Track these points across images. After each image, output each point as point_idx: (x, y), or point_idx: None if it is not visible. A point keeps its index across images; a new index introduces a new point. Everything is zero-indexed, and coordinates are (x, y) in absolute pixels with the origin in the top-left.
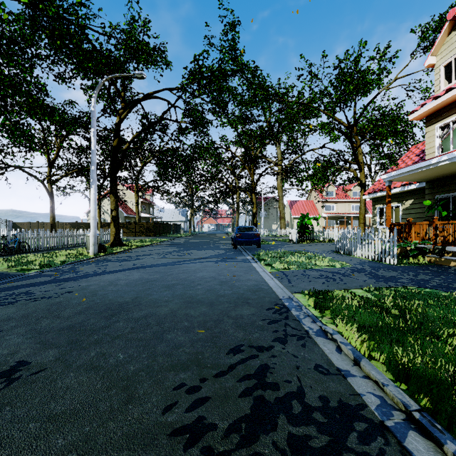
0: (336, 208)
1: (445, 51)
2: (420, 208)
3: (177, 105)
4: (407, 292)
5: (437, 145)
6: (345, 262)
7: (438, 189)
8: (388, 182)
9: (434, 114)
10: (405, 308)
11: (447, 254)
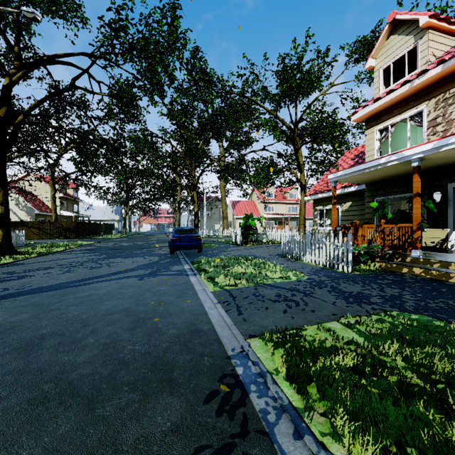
0: (275, 209)
1: (384, 55)
2: (357, 210)
3: (101, 81)
4: (403, 327)
5: (377, 148)
6: (298, 271)
7: (377, 191)
8: (334, 183)
9: (373, 117)
10: (423, 367)
11: (396, 258)
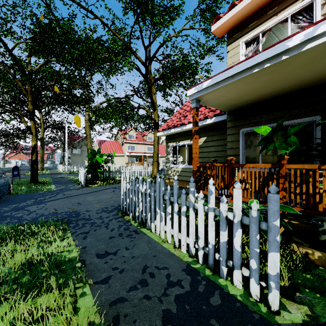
0: (136, 148)
1: None
2: (213, 146)
3: None
4: None
5: None
6: None
7: (244, 120)
8: (196, 102)
9: (238, 26)
10: None
11: None
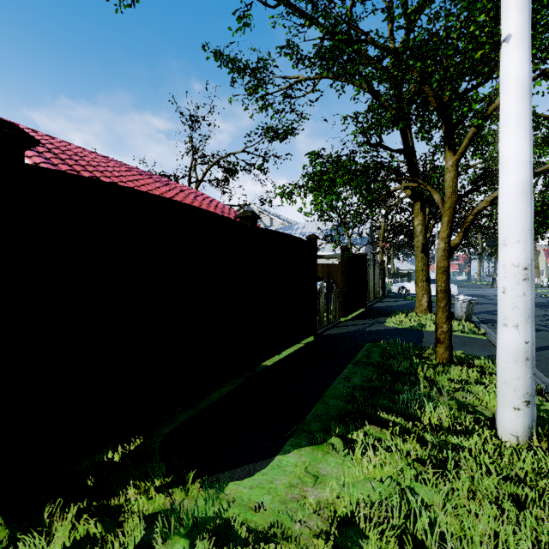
0: None
1: None
2: None
3: None
4: None
5: None
6: None
7: None
8: None
9: None
10: None
11: None
